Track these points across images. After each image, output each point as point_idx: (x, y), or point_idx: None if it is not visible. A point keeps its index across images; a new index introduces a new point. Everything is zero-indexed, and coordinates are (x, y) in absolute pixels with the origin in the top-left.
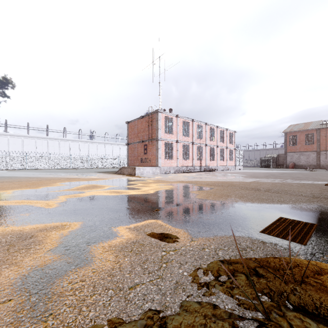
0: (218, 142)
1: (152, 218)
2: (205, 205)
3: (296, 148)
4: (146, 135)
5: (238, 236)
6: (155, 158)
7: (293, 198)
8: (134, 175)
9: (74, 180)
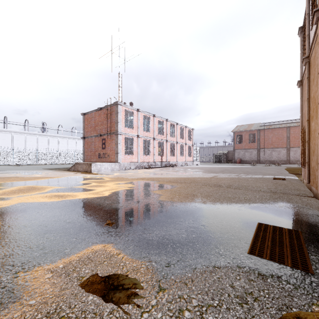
0: (177, 139)
1: (99, 241)
2: (171, 211)
3: (242, 146)
4: (105, 128)
5: (225, 266)
6: (114, 153)
7: (257, 195)
8: (90, 171)
9: (7, 180)
